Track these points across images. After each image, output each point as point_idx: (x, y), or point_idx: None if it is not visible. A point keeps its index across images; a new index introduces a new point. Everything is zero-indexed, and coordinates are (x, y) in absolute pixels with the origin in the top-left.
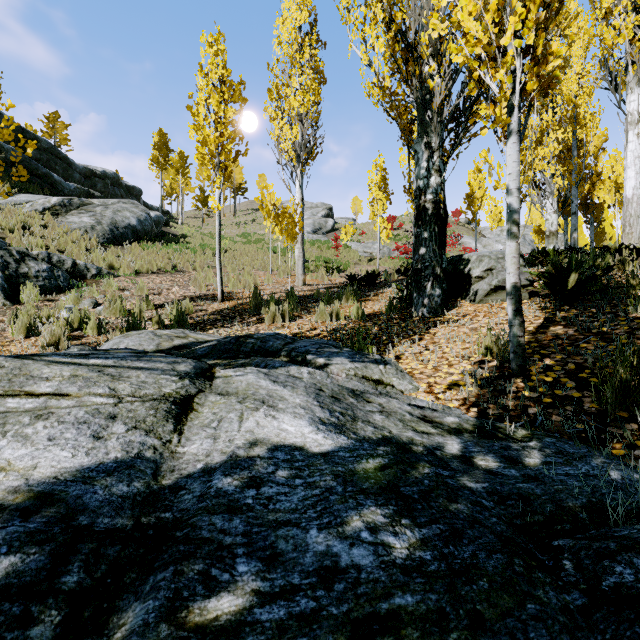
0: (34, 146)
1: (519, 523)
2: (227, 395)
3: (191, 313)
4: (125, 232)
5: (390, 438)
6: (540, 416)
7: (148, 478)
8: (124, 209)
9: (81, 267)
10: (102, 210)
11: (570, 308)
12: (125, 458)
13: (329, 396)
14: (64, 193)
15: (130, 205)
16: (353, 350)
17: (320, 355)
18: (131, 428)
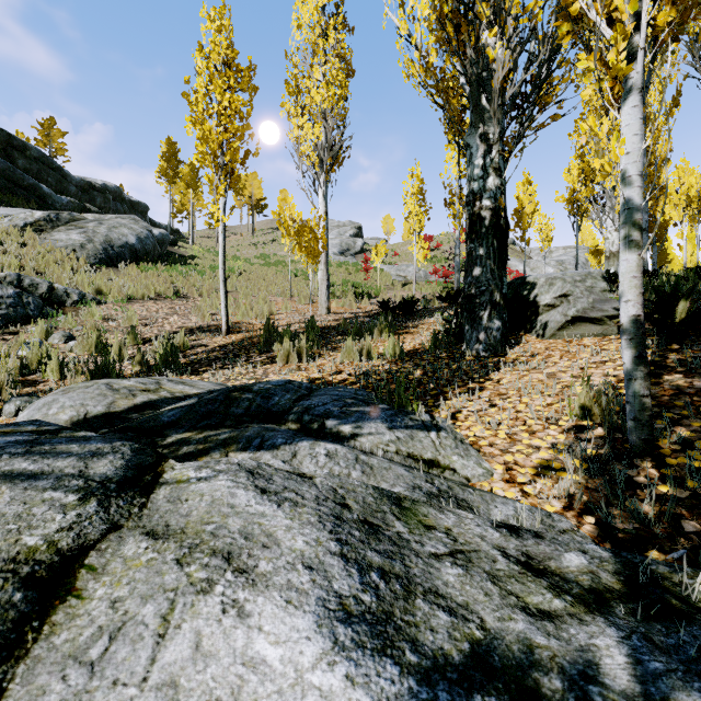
0: None
1: None
2: (162, 537)
3: (186, 349)
4: (121, 252)
5: (487, 650)
6: None
7: None
8: (121, 225)
9: (59, 292)
10: (95, 226)
11: (682, 347)
12: None
13: (359, 521)
14: (55, 207)
15: (129, 221)
16: (391, 407)
17: (345, 419)
18: None
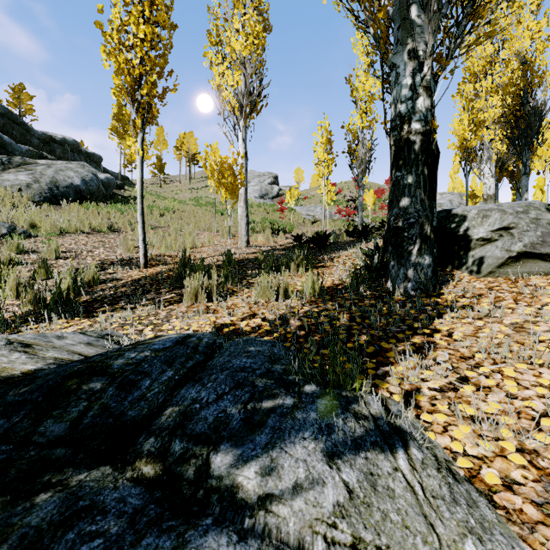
0: None
1: None
2: None
3: (96, 284)
4: (66, 191)
5: None
6: None
7: None
8: (68, 169)
9: None
10: (43, 169)
11: None
12: None
13: None
14: (15, 155)
15: (76, 165)
16: (323, 389)
17: (250, 442)
18: None
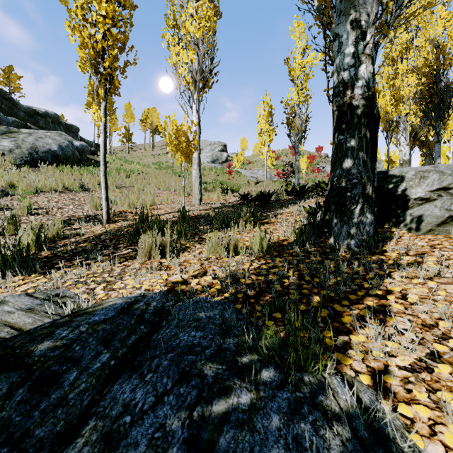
0: None
1: None
2: None
3: (60, 239)
4: (45, 156)
5: None
6: None
7: None
8: (47, 137)
9: None
10: (25, 136)
11: None
12: None
13: None
14: (2, 125)
15: (54, 134)
16: (283, 373)
17: None
18: None
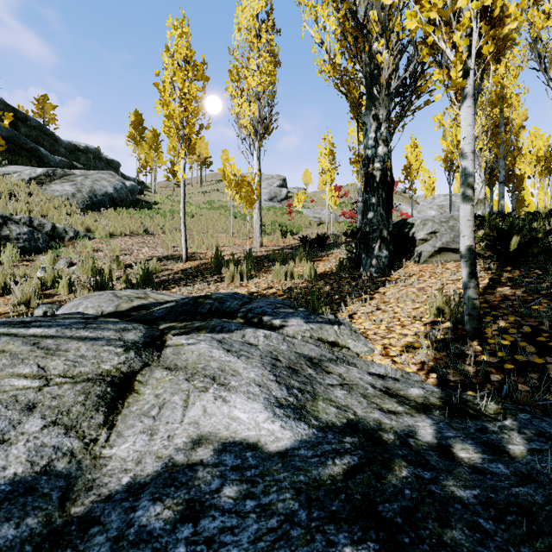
0: (10, 118)
1: (528, 551)
2: (175, 370)
3: (157, 272)
4: (103, 199)
5: (356, 423)
6: (505, 384)
7: (51, 507)
8: (102, 179)
9: (60, 230)
10: (82, 180)
11: (513, 269)
12: (26, 475)
13: (286, 367)
14: (50, 165)
15: (108, 175)
16: (308, 310)
17: (276, 316)
18: (49, 424)
